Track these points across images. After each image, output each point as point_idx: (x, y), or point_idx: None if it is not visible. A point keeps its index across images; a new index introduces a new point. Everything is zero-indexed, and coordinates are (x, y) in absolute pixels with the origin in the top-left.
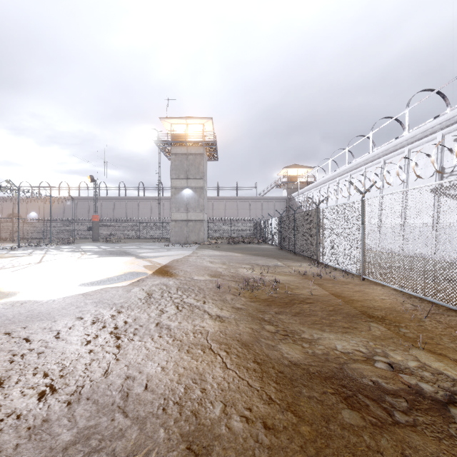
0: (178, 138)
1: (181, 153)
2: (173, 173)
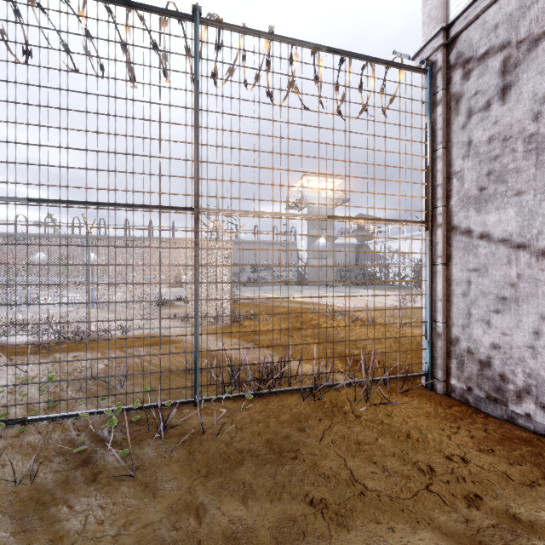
0: (314, 193)
1: (316, 206)
2: (310, 223)
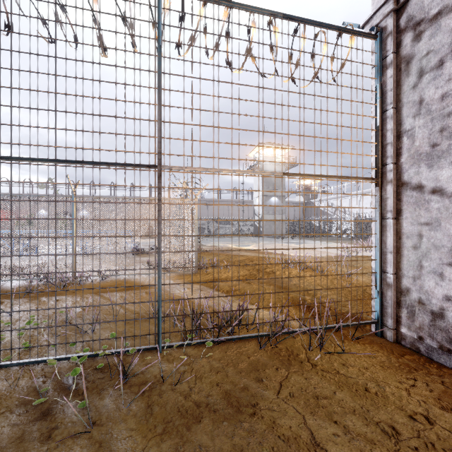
0: (267, 159)
1: (269, 170)
2: (265, 184)
